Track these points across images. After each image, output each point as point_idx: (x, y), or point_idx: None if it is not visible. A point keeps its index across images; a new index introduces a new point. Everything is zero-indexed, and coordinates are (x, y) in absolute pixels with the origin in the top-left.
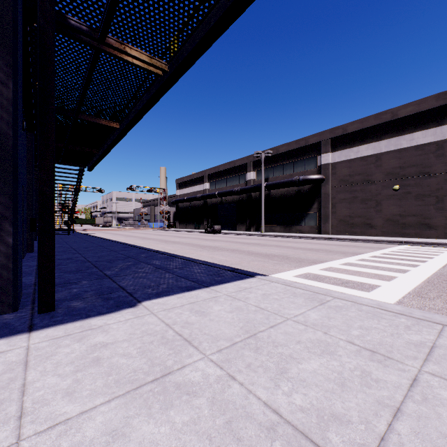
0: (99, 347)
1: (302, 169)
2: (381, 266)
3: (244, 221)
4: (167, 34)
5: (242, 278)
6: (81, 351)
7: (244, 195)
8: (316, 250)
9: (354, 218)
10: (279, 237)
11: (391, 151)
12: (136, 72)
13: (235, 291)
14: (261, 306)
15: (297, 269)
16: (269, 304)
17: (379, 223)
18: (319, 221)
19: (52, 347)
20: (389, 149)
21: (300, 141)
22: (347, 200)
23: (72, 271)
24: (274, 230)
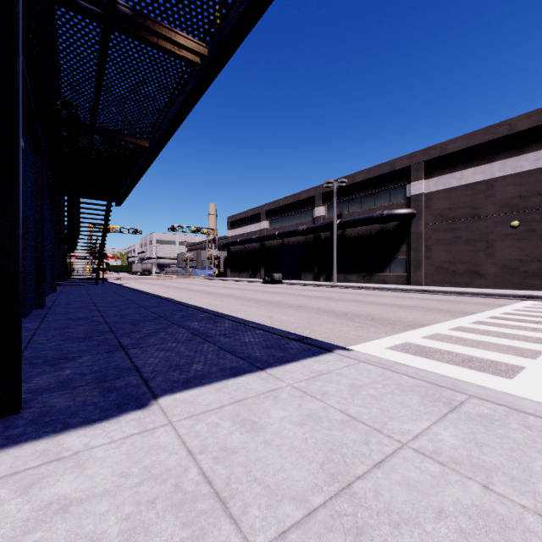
0: (53, 512)
1: (386, 202)
2: (511, 333)
3: (311, 268)
4: None
5: (313, 353)
6: (14, 524)
7: (311, 235)
8: (410, 307)
9: (456, 265)
10: (356, 289)
11: (507, 176)
12: (164, 61)
13: (306, 379)
14: (351, 411)
15: (390, 336)
16: (364, 408)
17: (491, 271)
18: (409, 269)
19: None
20: (505, 173)
21: (384, 166)
22: (446, 240)
23: (78, 338)
24: (349, 280)
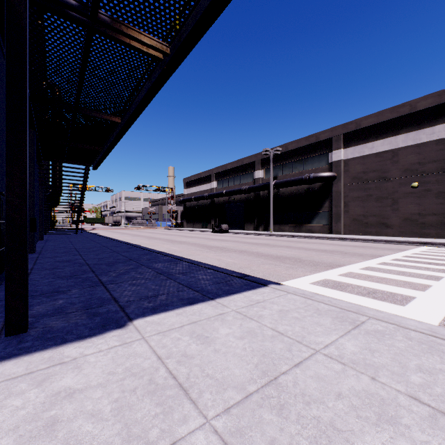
0: (62, 397)
1: (313, 166)
2: (408, 271)
3: (252, 220)
4: (167, 7)
5: (252, 287)
6: (35, 405)
7: (252, 193)
8: (330, 251)
9: (368, 218)
10: (288, 237)
11: (409, 146)
12: (135, 57)
13: (246, 306)
14: (279, 329)
15: (313, 274)
16: (289, 327)
17: (396, 223)
18: (331, 221)
19: (0, 396)
20: (407, 144)
21: (311, 137)
22: (361, 198)
23: (66, 276)
24: (283, 230)
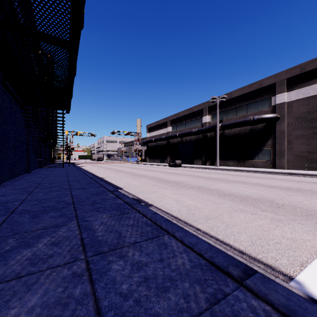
0: None
1: (255, 110)
2: None
3: (200, 156)
4: None
5: None
6: None
7: (200, 135)
8: (298, 190)
9: (314, 154)
10: (235, 171)
11: None
12: None
13: None
14: None
15: None
16: None
17: None
18: (273, 157)
19: None
20: None
21: (254, 85)
22: (305, 136)
23: None
24: (227, 165)
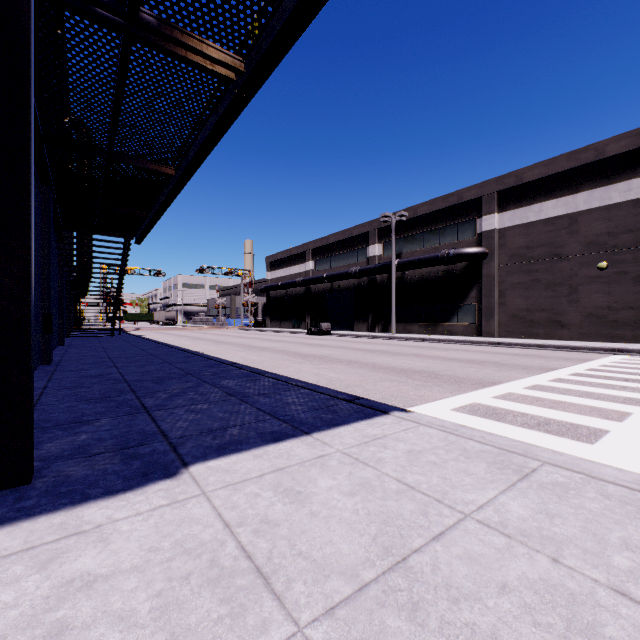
0: (76, 589)
1: (453, 239)
2: (596, 392)
3: (364, 316)
4: (241, 2)
5: (367, 415)
6: (34, 601)
7: (364, 278)
8: (480, 362)
9: (534, 313)
10: (417, 341)
11: (594, 209)
12: (194, 77)
13: (357, 444)
14: (408, 480)
15: (456, 396)
16: (423, 477)
17: (575, 321)
18: (479, 317)
19: None
20: (591, 206)
21: (450, 197)
22: (523, 284)
23: (93, 398)
24: (409, 331)
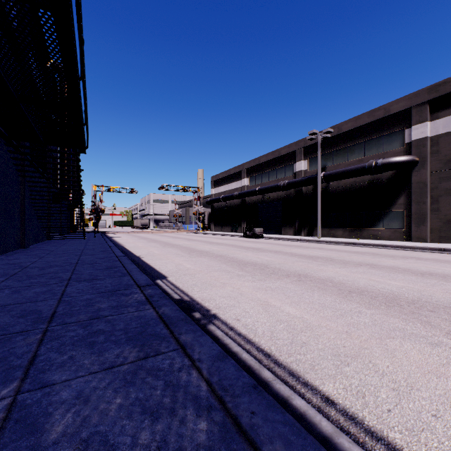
0: None
1: (379, 150)
2: None
3: (291, 222)
4: None
5: None
6: None
7: (291, 190)
8: None
9: None
10: (347, 246)
11: None
12: None
13: None
14: None
15: None
16: None
17: None
18: (408, 223)
19: None
20: None
21: (376, 111)
22: None
23: None
24: (334, 235)
